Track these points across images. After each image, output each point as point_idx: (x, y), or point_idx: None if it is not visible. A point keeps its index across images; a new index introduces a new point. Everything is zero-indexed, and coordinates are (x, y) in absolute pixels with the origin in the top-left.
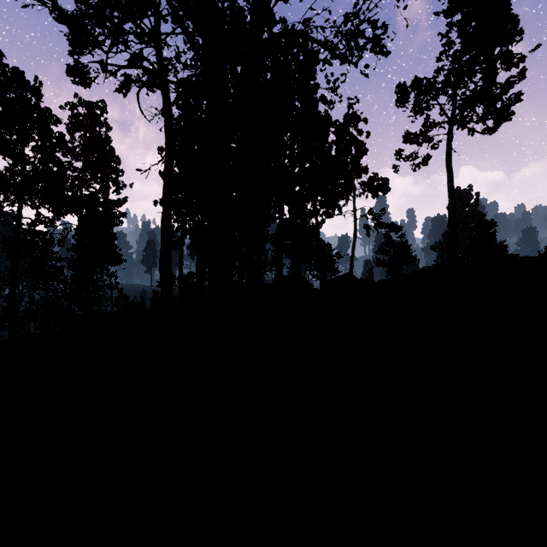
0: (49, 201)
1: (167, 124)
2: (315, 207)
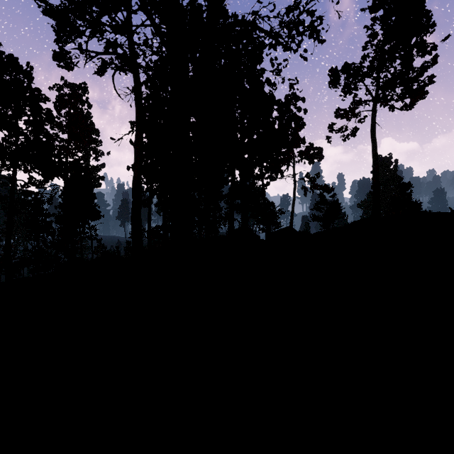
0: (38, 166)
1: (138, 101)
2: (262, 171)
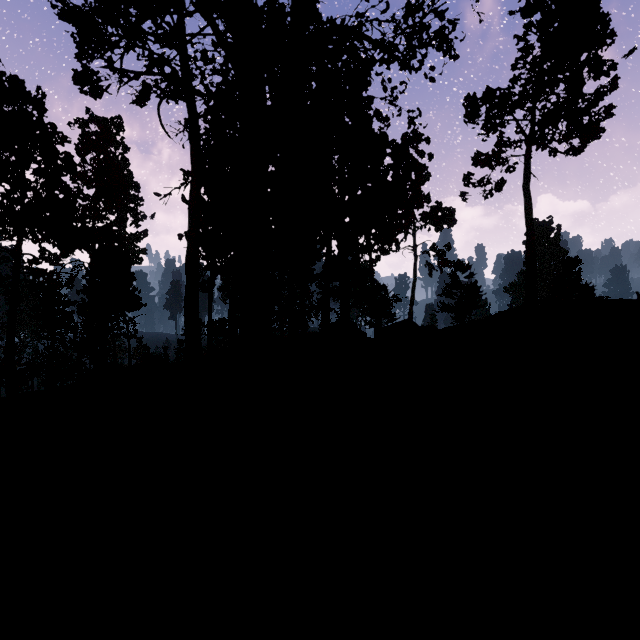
0: (53, 234)
1: (194, 142)
2: (369, 241)
